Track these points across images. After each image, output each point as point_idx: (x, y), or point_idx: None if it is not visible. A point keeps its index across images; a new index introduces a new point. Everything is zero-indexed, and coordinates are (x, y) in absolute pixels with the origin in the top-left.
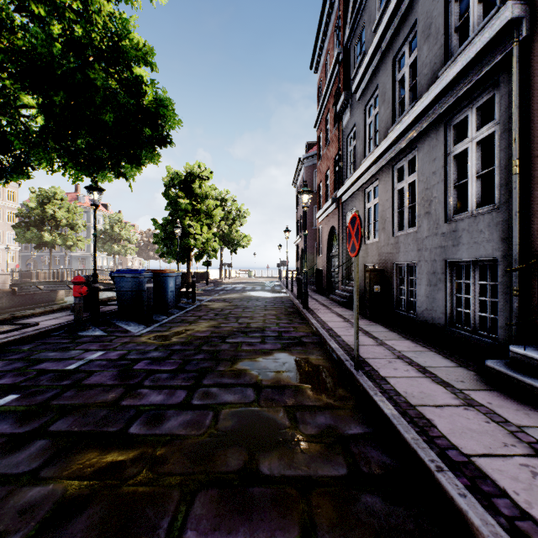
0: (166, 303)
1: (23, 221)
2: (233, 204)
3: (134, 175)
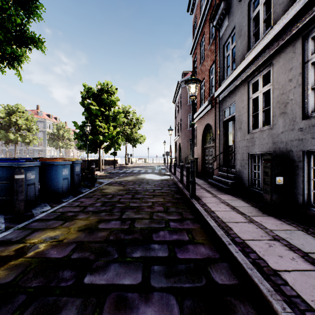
0: (57, 191)
1: None
2: (134, 115)
3: (21, 63)
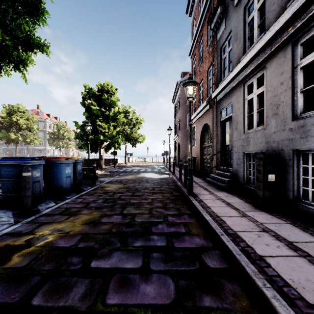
0: (61, 188)
1: None
2: (133, 115)
3: (26, 66)
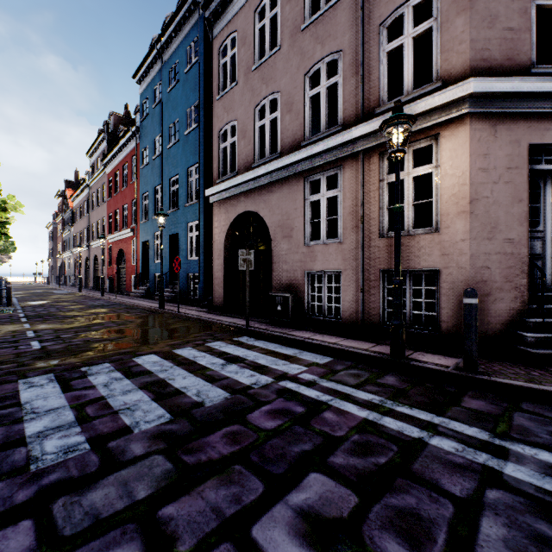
0: None
1: None
2: None
3: None
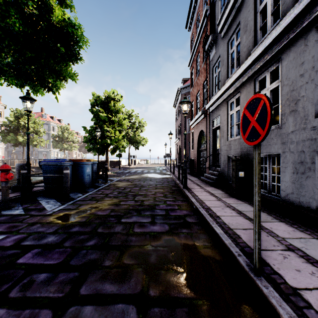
0: (83, 184)
1: (6, 129)
2: (136, 119)
3: (58, 89)
